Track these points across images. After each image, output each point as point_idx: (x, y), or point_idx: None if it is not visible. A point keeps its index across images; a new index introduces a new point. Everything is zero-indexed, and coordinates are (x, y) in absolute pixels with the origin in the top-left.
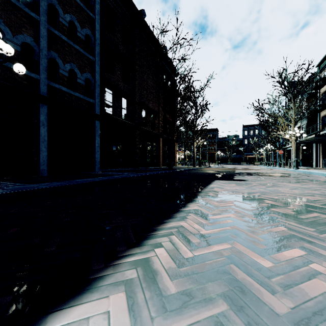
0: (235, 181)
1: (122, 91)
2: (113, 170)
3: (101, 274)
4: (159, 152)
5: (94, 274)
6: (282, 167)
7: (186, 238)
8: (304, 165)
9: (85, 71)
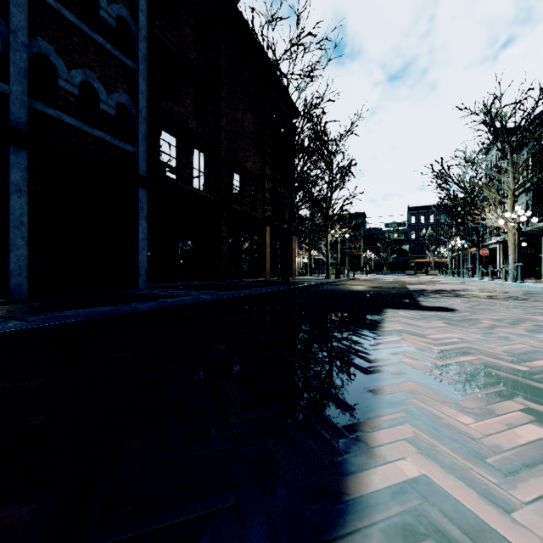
0: (431, 311)
1: (195, 136)
2: (176, 285)
3: None
4: (264, 252)
5: None
6: (489, 279)
7: None
8: (525, 275)
9: (117, 89)
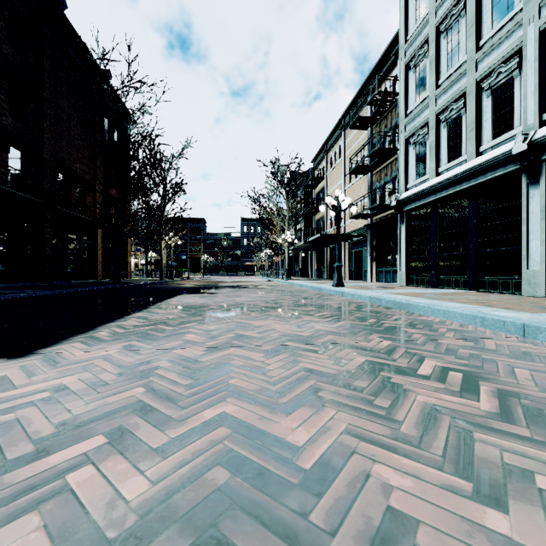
0: (204, 294)
1: (11, 135)
2: None
3: (59, 342)
4: (95, 254)
5: (54, 343)
6: (277, 278)
7: (123, 328)
8: (302, 275)
9: None
